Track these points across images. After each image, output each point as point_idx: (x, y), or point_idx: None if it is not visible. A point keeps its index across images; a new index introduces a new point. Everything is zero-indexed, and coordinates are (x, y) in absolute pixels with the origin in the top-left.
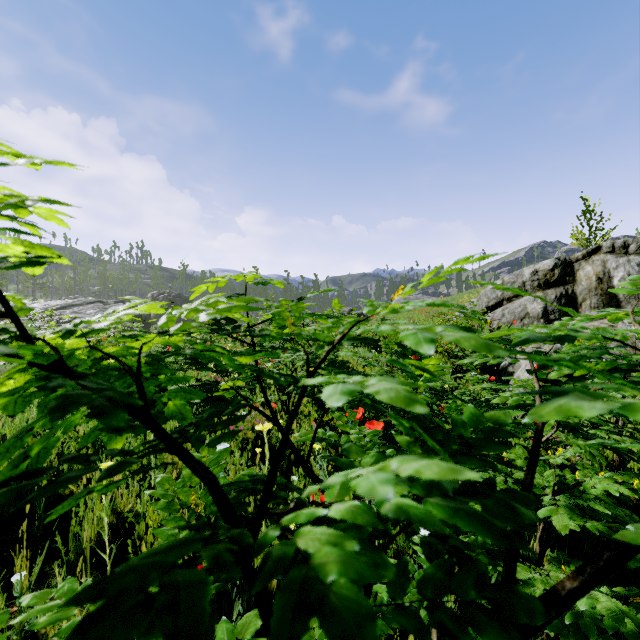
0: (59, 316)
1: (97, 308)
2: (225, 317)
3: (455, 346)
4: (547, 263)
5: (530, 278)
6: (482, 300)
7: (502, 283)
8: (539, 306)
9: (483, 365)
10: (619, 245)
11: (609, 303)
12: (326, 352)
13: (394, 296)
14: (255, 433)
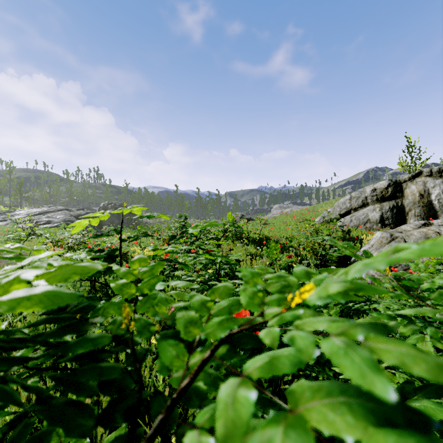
0: (37, 220)
1: (64, 214)
2: (104, 254)
3: (318, 244)
4: (383, 183)
5: (370, 194)
6: (336, 210)
7: (350, 197)
8: (377, 214)
9: (338, 259)
10: (435, 170)
11: (428, 212)
12: (165, 409)
13: (293, 298)
14: (161, 326)
